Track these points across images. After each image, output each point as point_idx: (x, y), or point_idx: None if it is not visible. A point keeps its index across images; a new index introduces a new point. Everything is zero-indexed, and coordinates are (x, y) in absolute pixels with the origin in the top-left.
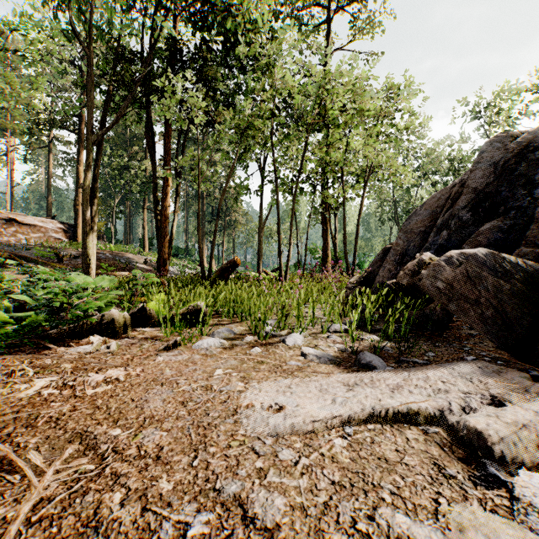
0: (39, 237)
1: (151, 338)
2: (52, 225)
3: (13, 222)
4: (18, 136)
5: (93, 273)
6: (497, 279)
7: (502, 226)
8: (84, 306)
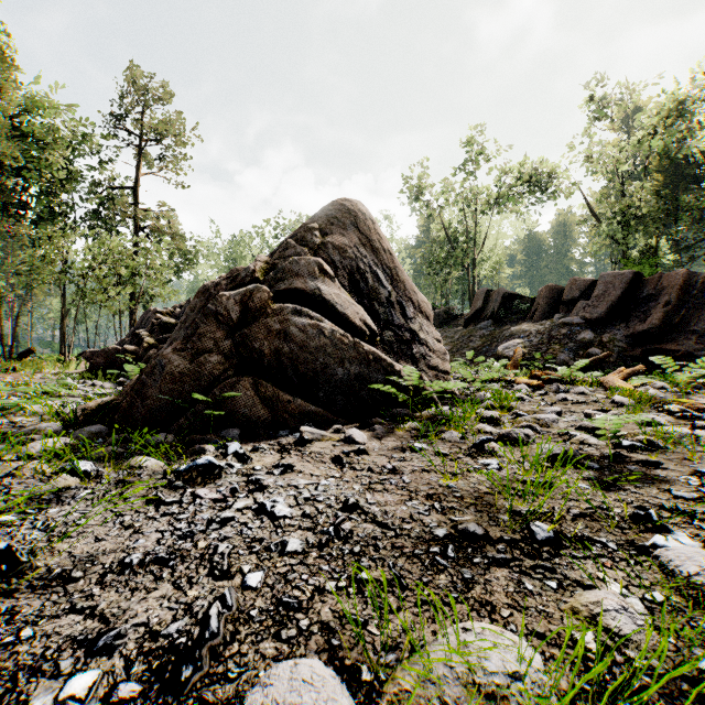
0: None
1: None
2: None
3: None
4: None
5: None
6: None
7: None
8: None
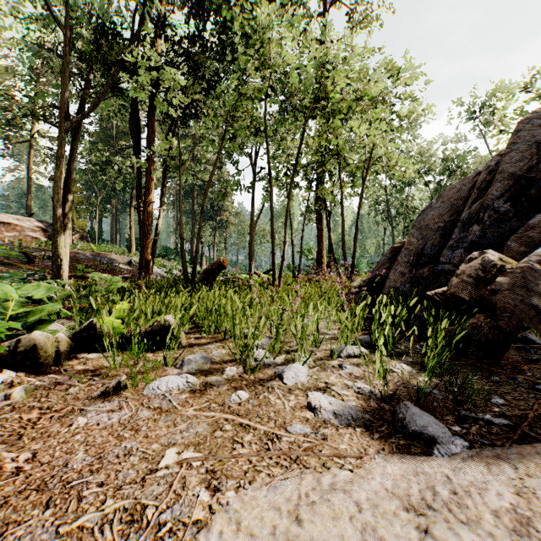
0: (14, 236)
1: (92, 372)
2: (30, 223)
3: None
4: None
5: (64, 275)
6: None
7: None
8: None
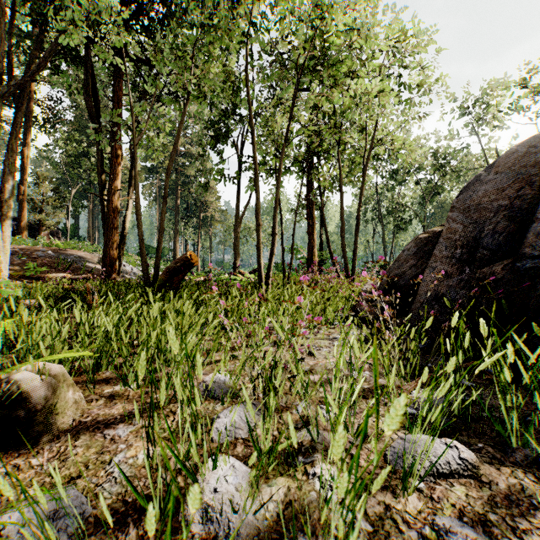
0: None
1: None
2: None
3: None
4: None
5: (3, 275)
6: None
7: None
8: None
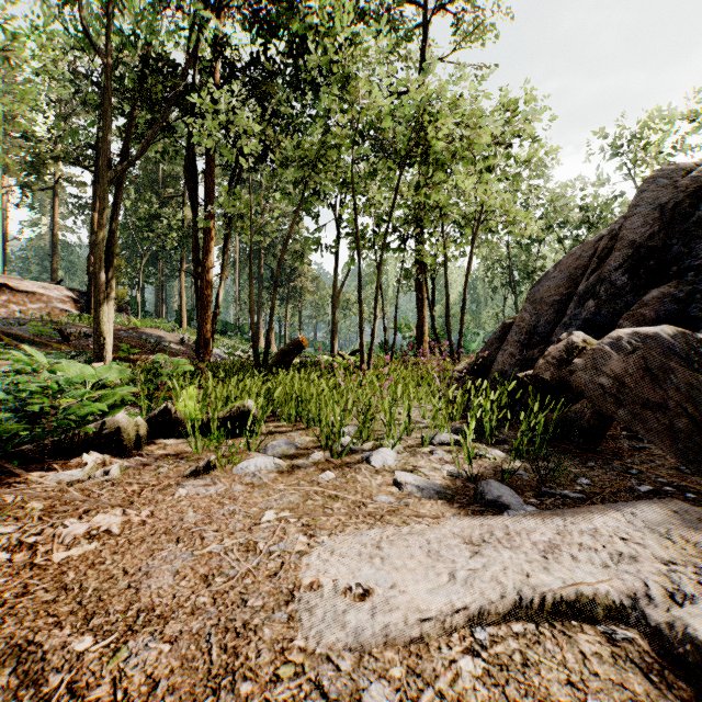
0: (39, 308)
1: (174, 456)
2: (58, 292)
3: (4, 289)
4: (13, 175)
5: (108, 357)
6: (691, 372)
7: (675, 294)
8: (70, 411)
